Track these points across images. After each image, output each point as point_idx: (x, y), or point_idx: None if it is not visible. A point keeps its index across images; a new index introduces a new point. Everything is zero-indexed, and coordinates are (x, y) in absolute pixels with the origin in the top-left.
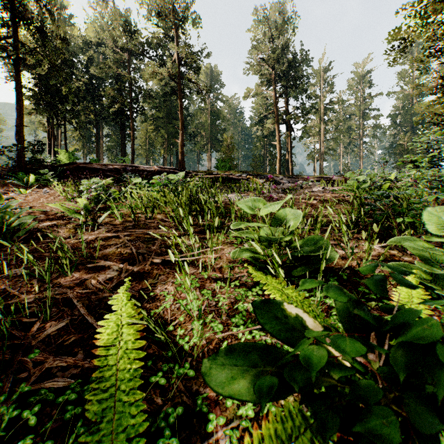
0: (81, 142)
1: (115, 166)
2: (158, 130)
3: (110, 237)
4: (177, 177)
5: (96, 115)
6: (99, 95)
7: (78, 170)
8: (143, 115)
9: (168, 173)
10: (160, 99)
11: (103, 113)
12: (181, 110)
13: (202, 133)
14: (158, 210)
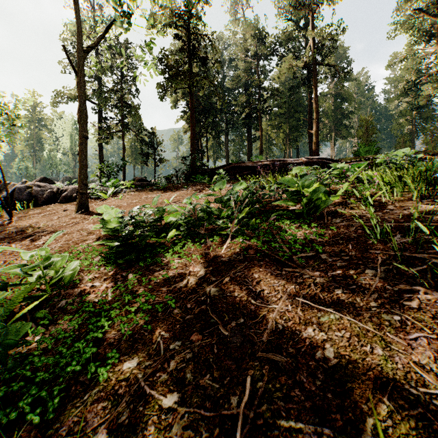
0: (212, 150)
1: (264, 163)
2: (279, 127)
3: (426, 212)
4: (401, 154)
5: (226, 124)
6: (230, 105)
7: (233, 169)
8: (268, 114)
9: (317, 164)
10: (281, 96)
11: (233, 120)
12: (315, 98)
13: (324, 121)
14: (408, 189)
